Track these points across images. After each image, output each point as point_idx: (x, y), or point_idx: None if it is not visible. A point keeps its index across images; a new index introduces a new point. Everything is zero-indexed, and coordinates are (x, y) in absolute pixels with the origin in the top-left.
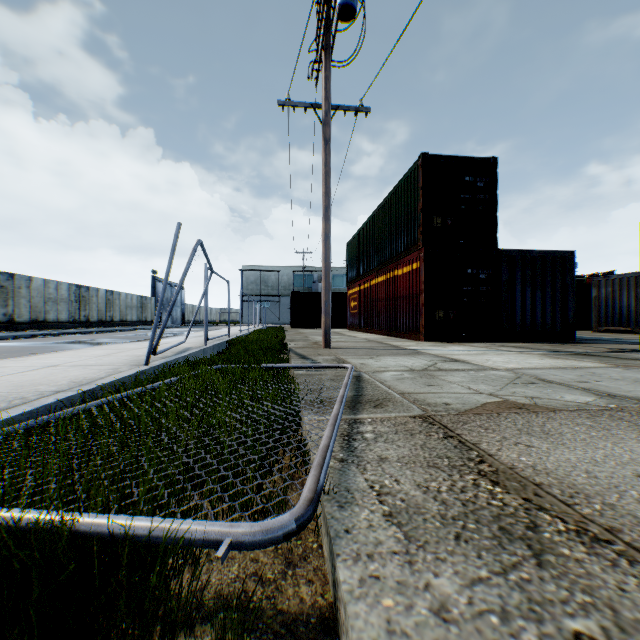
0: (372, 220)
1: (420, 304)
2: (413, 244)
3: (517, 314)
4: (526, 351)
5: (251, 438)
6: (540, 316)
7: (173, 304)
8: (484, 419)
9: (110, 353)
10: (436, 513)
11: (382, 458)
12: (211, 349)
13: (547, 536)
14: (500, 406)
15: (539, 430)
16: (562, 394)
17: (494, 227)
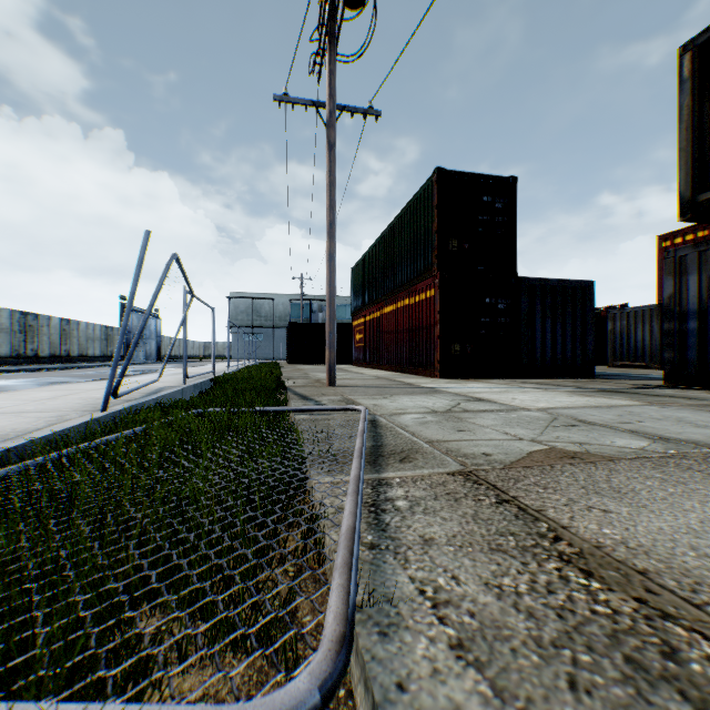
0: (380, 242)
1: (435, 336)
2: (427, 269)
3: (537, 348)
4: (551, 388)
5: (241, 517)
6: (560, 350)
7: (140, 333)
8: (537, 474)
9: (58, 395)
10: (526, 636)
11: (426, 539)
12: (192, 389)
13: (698, 670)
14: (549, 456)
15: (607, 487)
16: (611, 438)
17: (513, 253)
